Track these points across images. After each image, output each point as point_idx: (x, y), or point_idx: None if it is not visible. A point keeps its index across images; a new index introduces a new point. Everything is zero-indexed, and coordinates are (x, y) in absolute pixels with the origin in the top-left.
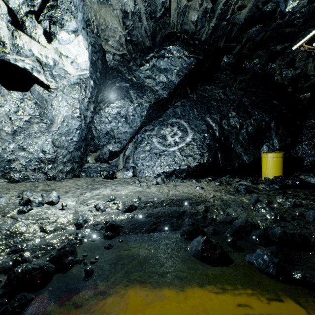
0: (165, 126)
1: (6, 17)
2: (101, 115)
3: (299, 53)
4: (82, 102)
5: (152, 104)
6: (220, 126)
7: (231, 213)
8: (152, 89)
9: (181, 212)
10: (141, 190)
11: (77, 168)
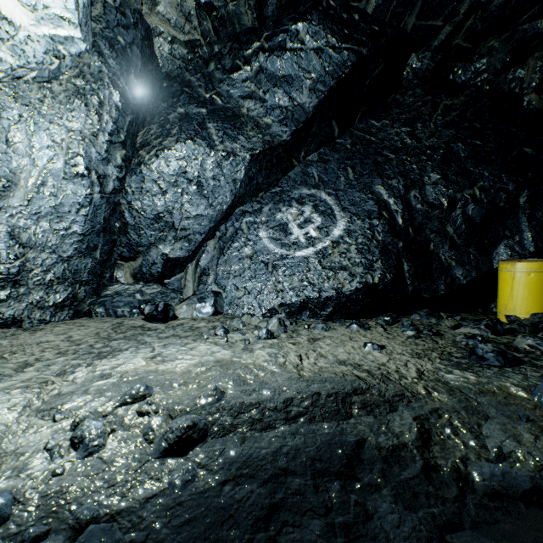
0: (285, 204)
1: None
2: (142, 177)
3: None
4: (93, 142)
5: (257, 153)
6: (405, 204)
7: (506, 448)
8: (258, 122)
9: (350, 448)
10: (229, 359)
11: (84, 296)
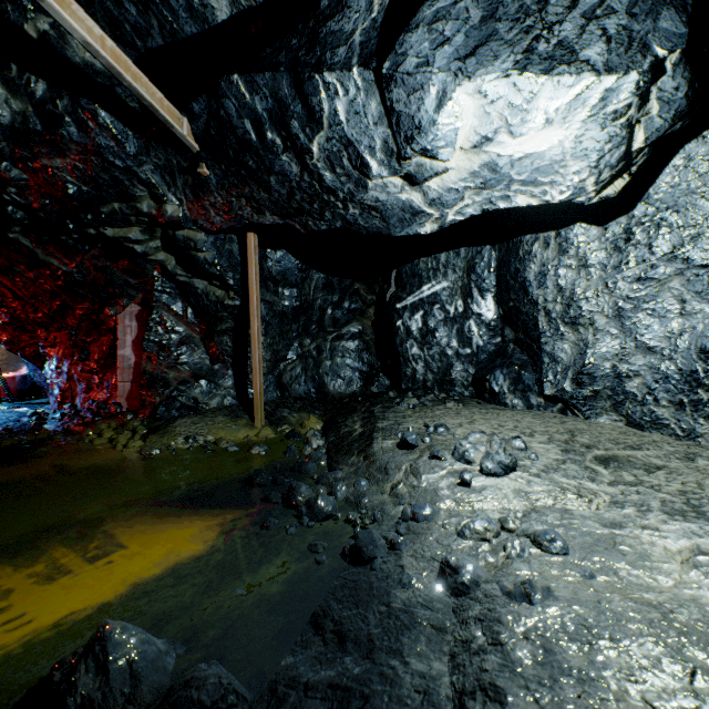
0: None
1: (406, 186)
2: None
3: None
4: None
5: None
6: None
7: None
8: None
9: None
10: None
11: None
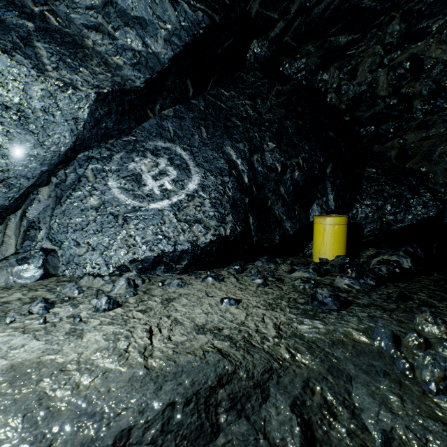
0: (139, 154)
1: None
2: None
3: (370, 57)
4: None
5: (105, 93)
6: (250, 165)
7: (386, 425)
8: (107, 60)
9: None
10: (35, 360)
11: None
